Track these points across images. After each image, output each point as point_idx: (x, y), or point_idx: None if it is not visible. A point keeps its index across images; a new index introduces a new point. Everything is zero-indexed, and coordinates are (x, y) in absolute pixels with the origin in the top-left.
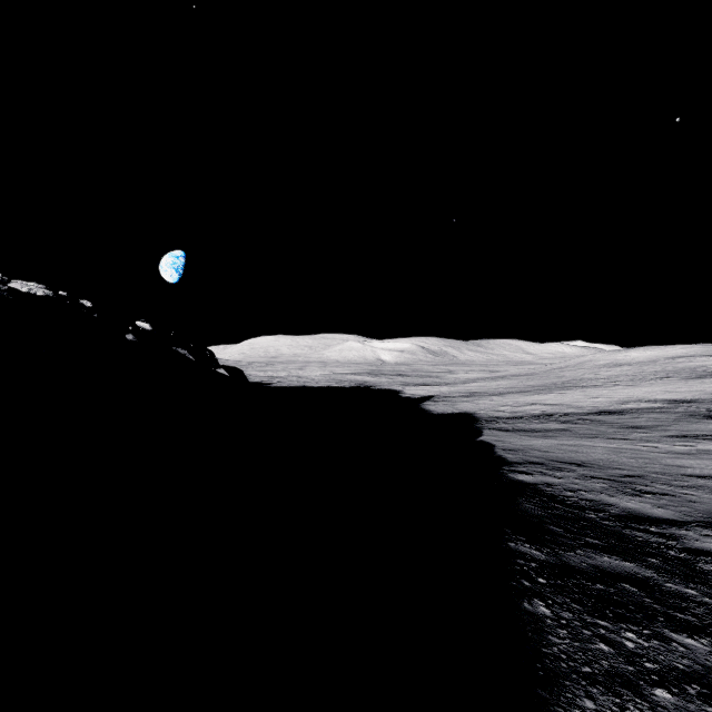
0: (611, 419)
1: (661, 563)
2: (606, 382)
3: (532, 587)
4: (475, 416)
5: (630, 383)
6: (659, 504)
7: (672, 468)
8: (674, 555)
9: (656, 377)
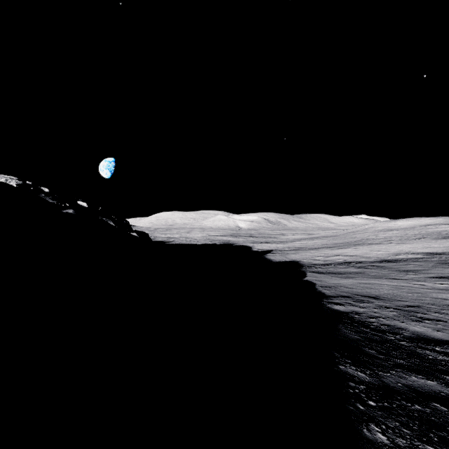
0: (390, 266)
1: None
2: (384, 241)
3: (366, 411)
4: (300, 263)
5: (399, 241)
6: (437, 328)
7: (438, 300)
8: None
9: (416, 238)
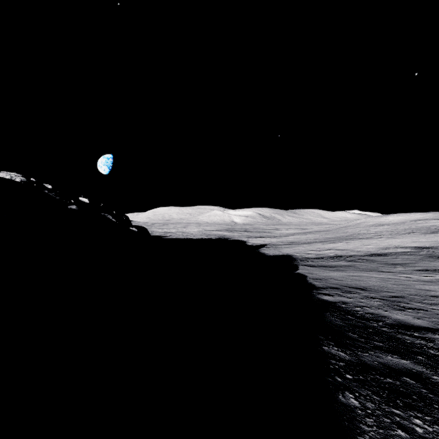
0: (379, 259)
1: (426, 360)
2: (374, 235)
3: (343, 382)
4: (293, 257)
5: (389, 236)
6: (417, 316)
7: (422, 291)
8: (433, 353)
9: (406, 232)
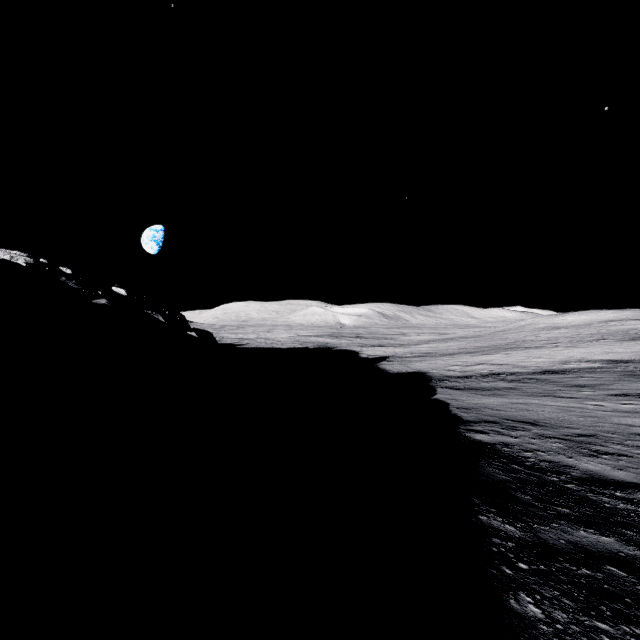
0: (555, 379)
1: (638, 536)
2: (547, 343)
3: (514, 577)
4: (428, 375)
5: (569, 344)
6: (618, 466)
7: (622, 427)
8: None
9: (593, 339)
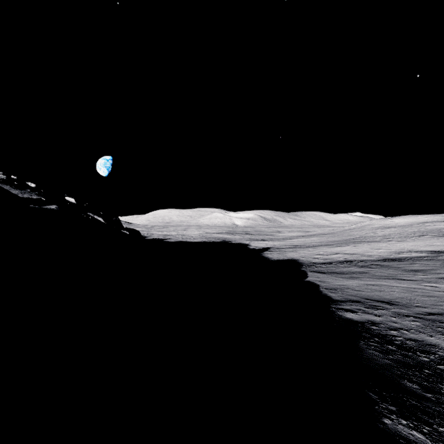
0: (394, 265)
1: None
2: (383, 238)
3: None
4: (299, 262)
5: (399, 239)
6: None
7: None
8: None
9: (416, 235)
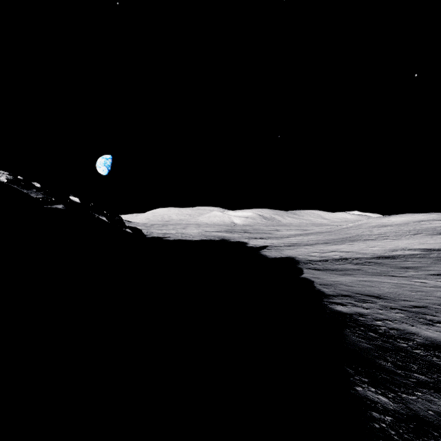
0: (388, 262)
1: None
2: (379, 237)
3: None
4: (296, 259)
5: (394, 237)
6: None
7: None
8: None
9: (411, 234)
